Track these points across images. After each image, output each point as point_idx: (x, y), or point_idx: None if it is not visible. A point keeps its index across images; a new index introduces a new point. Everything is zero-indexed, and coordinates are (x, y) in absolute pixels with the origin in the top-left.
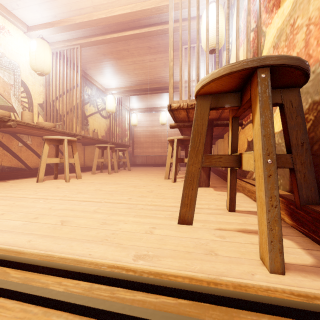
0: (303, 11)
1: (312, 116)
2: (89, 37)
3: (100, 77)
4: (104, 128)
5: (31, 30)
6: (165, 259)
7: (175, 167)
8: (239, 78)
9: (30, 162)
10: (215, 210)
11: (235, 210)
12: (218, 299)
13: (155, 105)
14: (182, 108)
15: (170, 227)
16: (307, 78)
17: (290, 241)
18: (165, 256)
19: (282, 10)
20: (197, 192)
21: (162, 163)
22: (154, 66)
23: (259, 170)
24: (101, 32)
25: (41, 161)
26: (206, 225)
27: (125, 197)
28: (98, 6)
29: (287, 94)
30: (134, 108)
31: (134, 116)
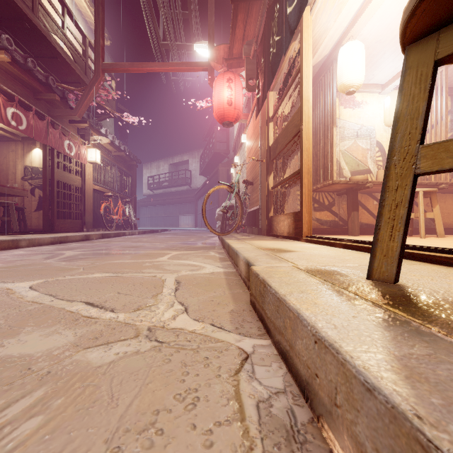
0: None
1: None
2: None
3: None
4: None
5: (385, 87)
6: None
7: None
8: None
9: None
10: None
11: None
12: None
13: None
14: None
15: None
16: None
17: None
18: None
19: None
20: None
21: None
22: None
23: None
24: None
25: None
26: None
27: None
28: None
29: None
30: None
31: None
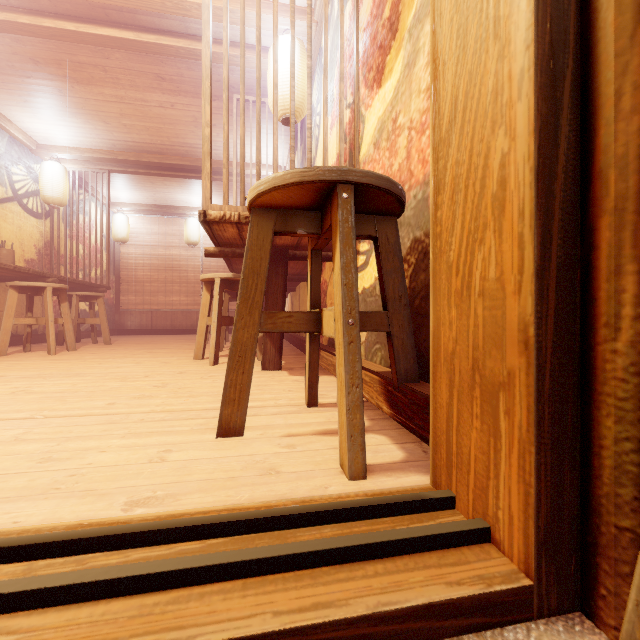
0: (405, 107)
1: (414, 258)
2: None
3: (23, 113)
4: (35, 242)
5: None
6: (188, 496)
7: (216, 335)
8: (315, 191)
9: None
10: (286, 407)
11: (317, 404)
12: (269, 523)
13: (173, 201)
14: (229, 221)
15: (201, 445)
16: (402, 206)
17: (384, 436)
18: (189, 492)
19: (383, 93)
20: (259, 380)
21: (191, 326)
22: (171, 119)
23: (340, 335)
24: (26, 6)
25: None
26: (268, 433)
27: (99, 401)
28: None
29: (382, 225)
30: (121, 201)
31: (120, 219)
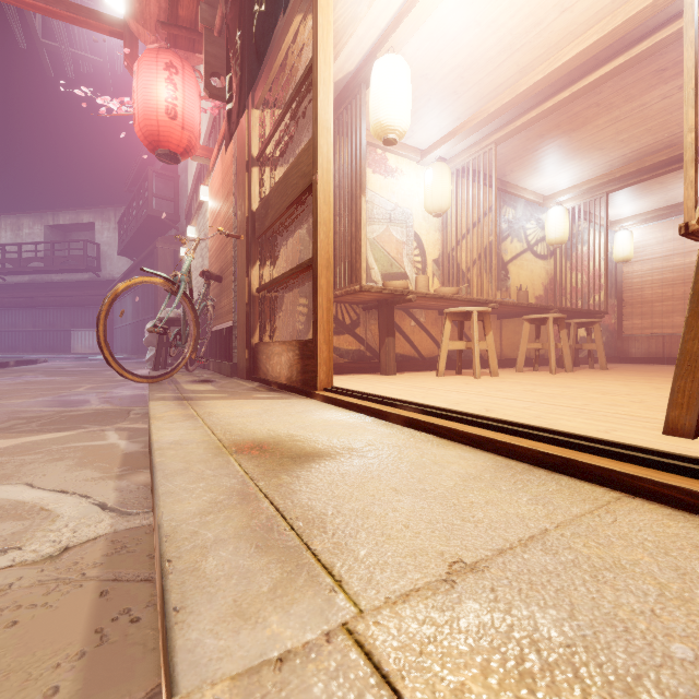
0: None
1: None
2: (511, 123)
3: (533, 179)
4: (542, 280)
5: (426, 155)
6: None
7: None
8: None
9: (423, 348)
10: None
11: None
12: (647, 453)
13: None
14: None
15: (643, 434)
16: None
17: None
18: None
19: None
20: None
21: None
22: (680, 103)
23: None
24: (534, 102)
25: (441, 346)
26: None
27: (577, 402)
28: (528, 65)
29: None
30: (623, 216)
31: (621, 237)
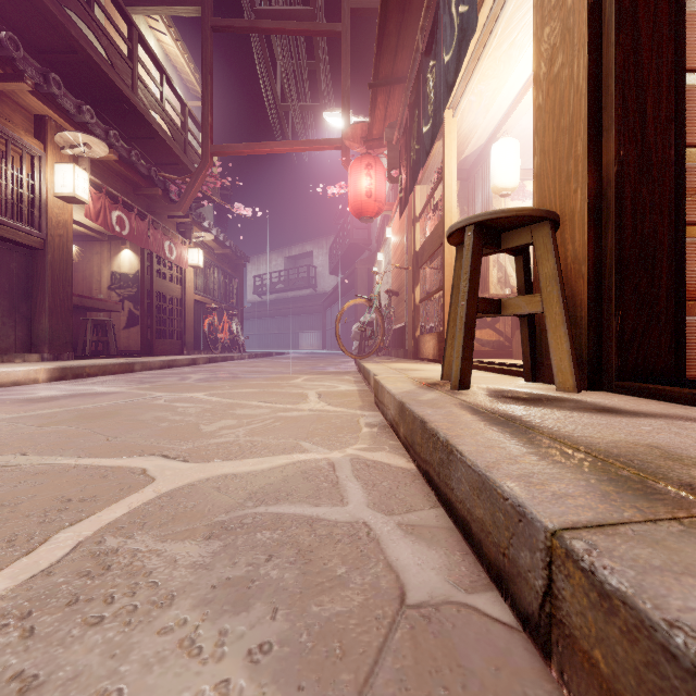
0: None
1: None
2: None
3: None
4: None
5: None
6: None
7: None
8: None
9: None
10: None
11: None
12: None
13: None
14: None
15: None
16: None
17: None
18: None
19: None
20: None
21: None
22: None
23: None
24: None
25: None
26: None
27: None
28: None
29: None
30: None
31: None
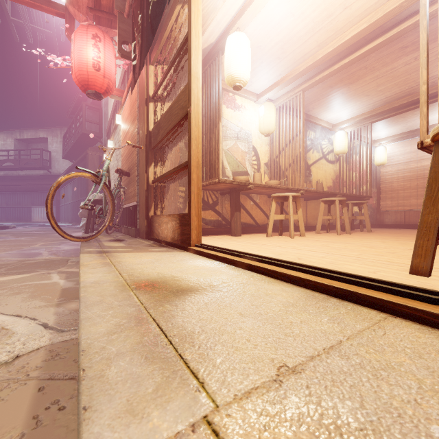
0: None
1: None
2: (313, 78)
3: (326, 113)
4: (331, 177)
5: (260, 97)
6: None
7: None
8: None
9: (258, 219)
10: None
11: None
12: (402, 287)
13: None
14: None
15: (397, 274)
16: None
17: None
18: None
19: None
20: None
21: None
22: (415, 68)
23: None
24: (327, 65)
25: (269, 218)
26: None
27: (354, 253)
28: (323, 42)
29: None
30: (380, 138)
31: (379, 150)
